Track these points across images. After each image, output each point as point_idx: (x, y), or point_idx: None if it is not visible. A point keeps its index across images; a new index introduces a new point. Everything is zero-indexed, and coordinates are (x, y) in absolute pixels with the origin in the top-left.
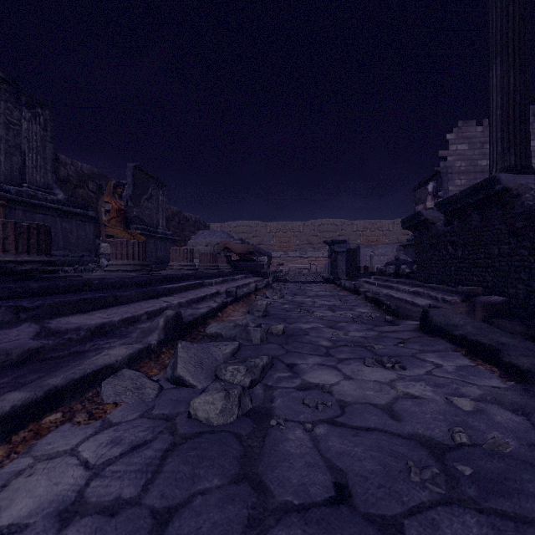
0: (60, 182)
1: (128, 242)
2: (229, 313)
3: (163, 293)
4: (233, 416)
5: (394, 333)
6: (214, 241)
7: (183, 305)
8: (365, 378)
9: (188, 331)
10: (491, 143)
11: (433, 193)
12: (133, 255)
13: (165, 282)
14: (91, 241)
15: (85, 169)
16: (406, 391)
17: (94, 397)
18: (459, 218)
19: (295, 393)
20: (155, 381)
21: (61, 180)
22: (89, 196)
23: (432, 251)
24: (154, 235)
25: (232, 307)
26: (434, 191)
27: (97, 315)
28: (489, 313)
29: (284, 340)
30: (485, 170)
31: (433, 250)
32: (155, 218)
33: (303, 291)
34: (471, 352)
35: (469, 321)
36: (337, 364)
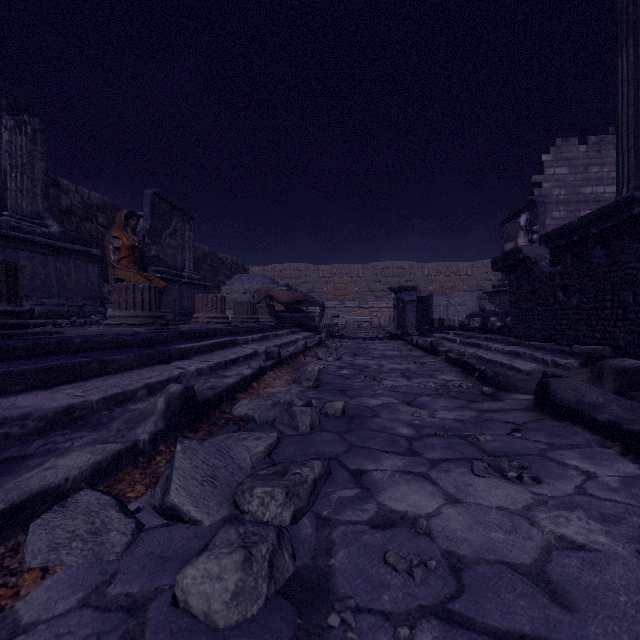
0: (61, 214)
1: (135, 287)
2: (268, 382)
3: (178, 356)
4: (258, 602)
5: (500, 413)
6: (254, 287)
7: (204, 372)
8: (481, 500)
9: (205, 413)
10: (619, 153)
11: (526, 227)
12: (142, 304)
13: (182, 340)
14: (95, 286)
15: (94, 198)
16: (558, 532)
17: (6, 557)
18: (573, 255)
19: (369, 535)
20: (129, 516)
21: (62, 211)
22: (99, 231)
23: (534, 298)
24: (178, 279)
25: (273, 373)
26: (527, 224)
27: (66, 392)
28: (623, 383)
29: (345, 426)
30: (589, 200)
31: (535, 297)
32: (180, 259)
33: (366, 350)
34: (632, 450)
35: (612, 398)
36: (429, 471)
